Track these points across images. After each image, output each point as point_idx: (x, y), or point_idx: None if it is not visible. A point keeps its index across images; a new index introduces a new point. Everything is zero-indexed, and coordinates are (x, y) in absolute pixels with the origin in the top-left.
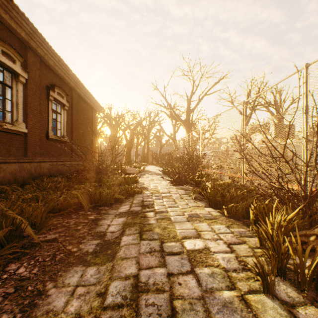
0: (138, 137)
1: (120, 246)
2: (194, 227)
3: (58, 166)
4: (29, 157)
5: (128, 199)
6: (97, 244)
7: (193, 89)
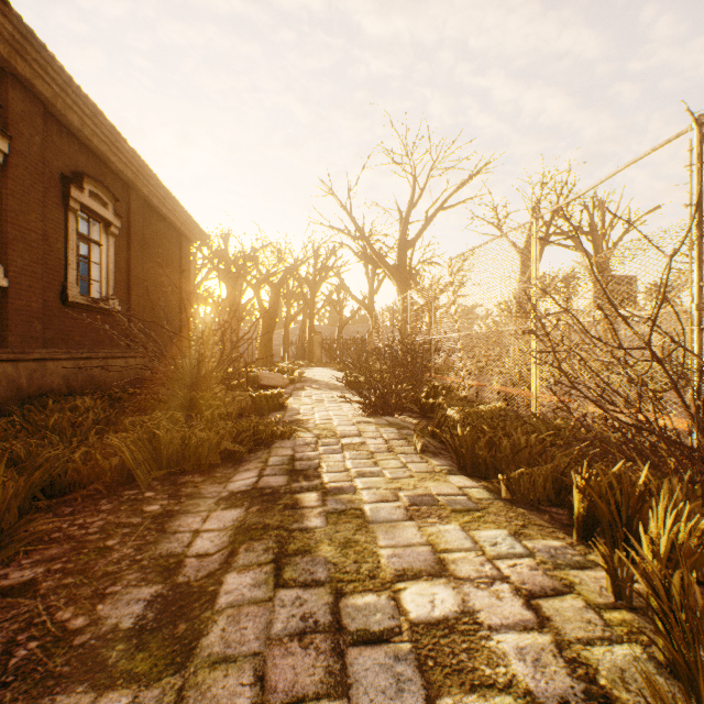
0: (291, 303)
1: (216, 611)
2: (427, 537)
3: (92, 370)
4: (13, 349)
5: (258, 453)
6: (150, 599)
7: (413, 194)
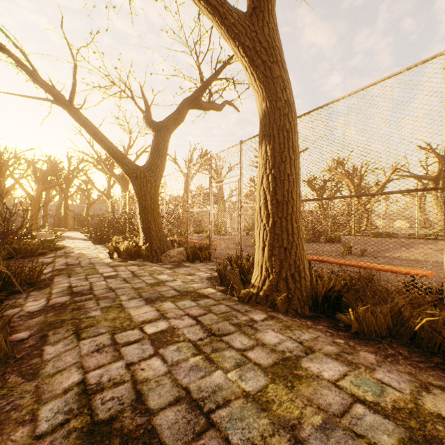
0: (49, 189)
1: (56, 261)
2: (97, 255)
3: None
4: None
5: (52, 252)
6: (41, 264)
7: (130, 142)
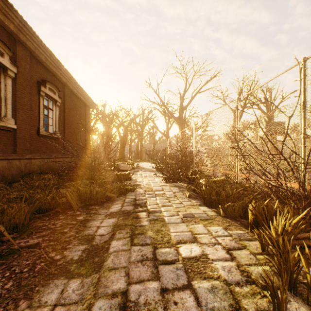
0: (132, 134)
1: (109, 253)
2: (189, 229)
3: (49, 163)
4: (18, 154)
5: (120, 197)
6: (83, 250)
7: (185, 86)
